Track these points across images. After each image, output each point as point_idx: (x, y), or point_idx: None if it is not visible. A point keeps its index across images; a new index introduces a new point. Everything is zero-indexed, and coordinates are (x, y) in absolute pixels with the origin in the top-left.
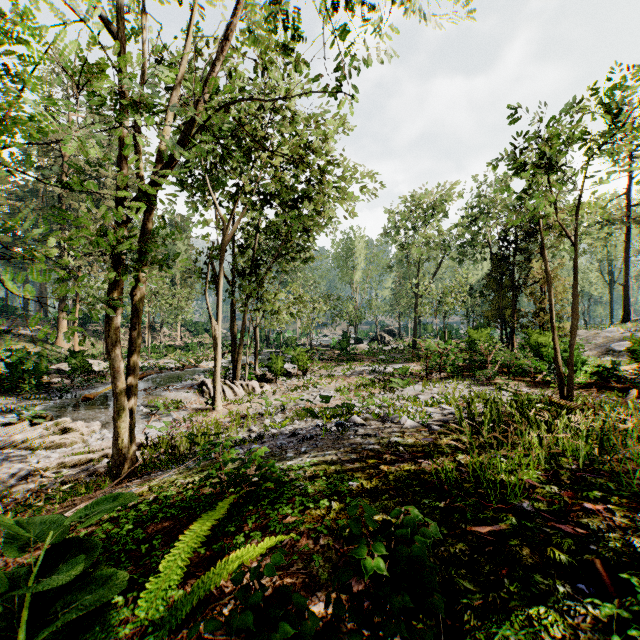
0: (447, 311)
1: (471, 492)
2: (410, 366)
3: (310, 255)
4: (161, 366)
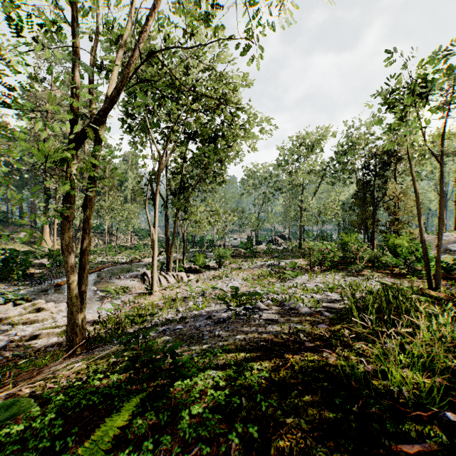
0: (324, 221)
1: (382, 392)
2: (298, 261)
3: (224, 179)
4: (115, 261)
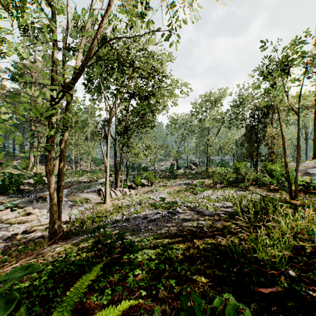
0: (223, 153)
1: (252, 260)
2: (205, 181)
3: (154, 125)
4: (80, 180)
